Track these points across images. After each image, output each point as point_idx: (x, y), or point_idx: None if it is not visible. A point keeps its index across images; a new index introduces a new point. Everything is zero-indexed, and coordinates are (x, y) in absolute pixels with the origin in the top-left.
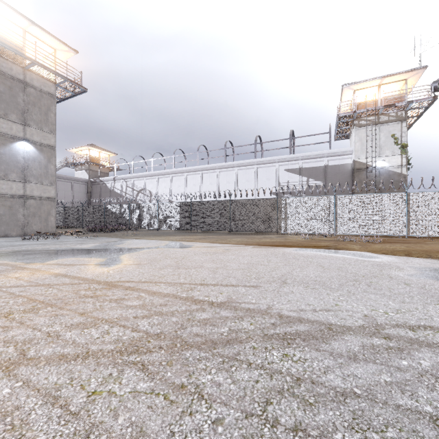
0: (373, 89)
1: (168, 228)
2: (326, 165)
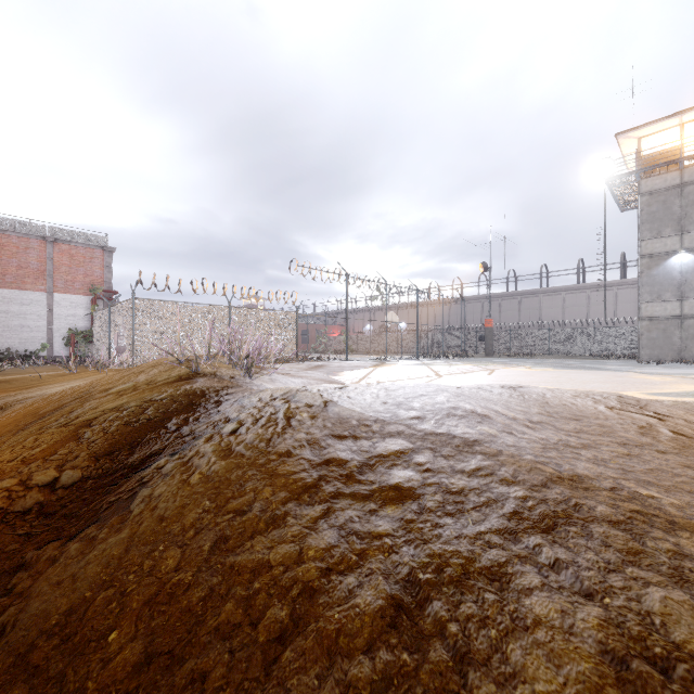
0: None
1: None
2: None
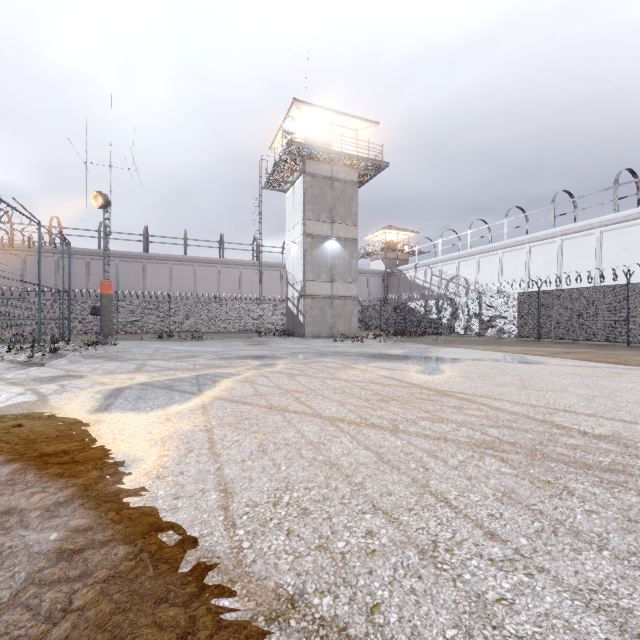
0: None
1: (496, 333)
2: None
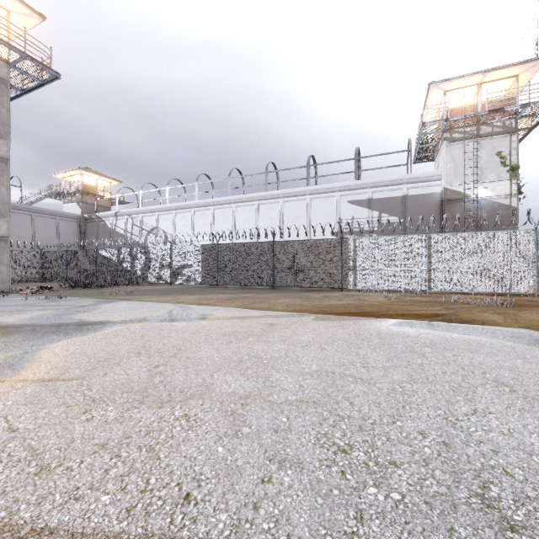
0: (470, 90)
1: (185, 281)
2: (406, 195)
